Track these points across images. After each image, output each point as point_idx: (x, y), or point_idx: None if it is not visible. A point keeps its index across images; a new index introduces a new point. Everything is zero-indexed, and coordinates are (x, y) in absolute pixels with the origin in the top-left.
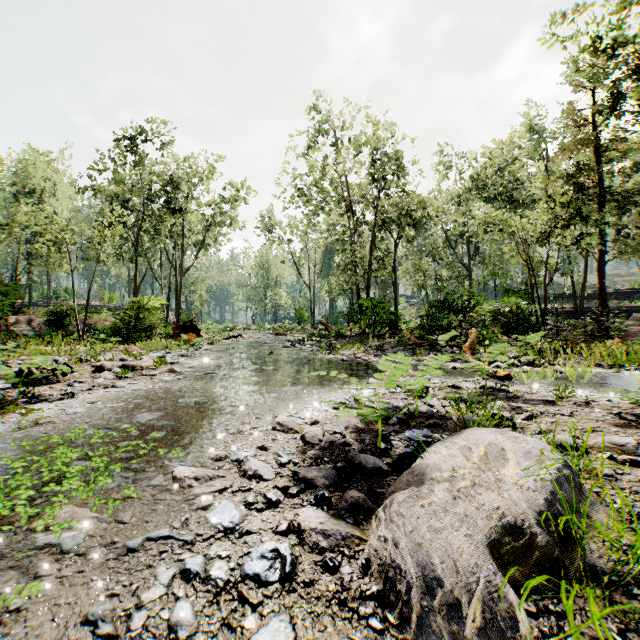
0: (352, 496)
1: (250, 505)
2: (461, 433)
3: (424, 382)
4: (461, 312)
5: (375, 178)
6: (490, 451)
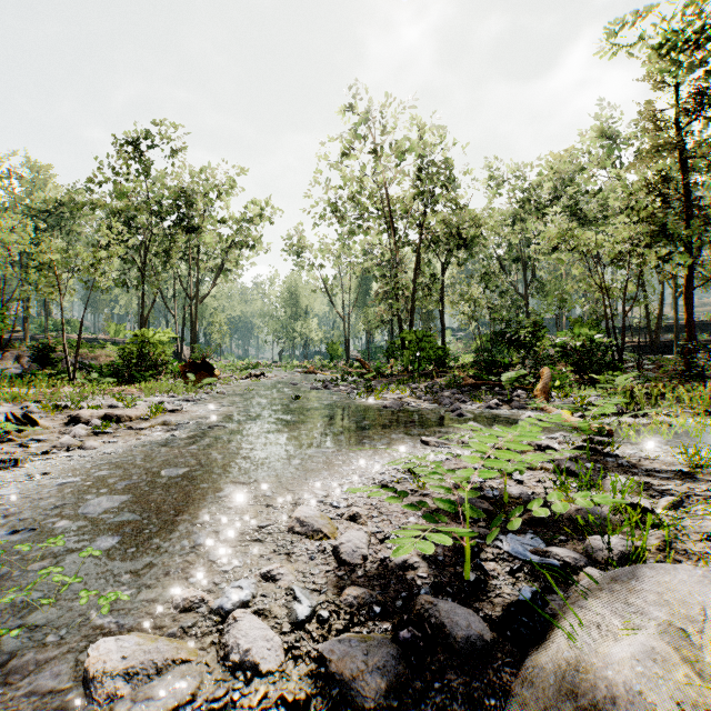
0: None
1: None
2: (636, 578)
3: (528, 459)
4: (523, 347)
5: (420, 192)
6: None
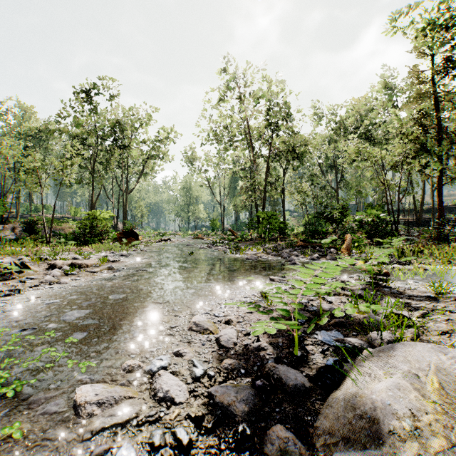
0: (279, 436)
1: (155, 451)
2: (393, 349)
3: (333, 285)
4: (335, 222)
5: (269, 123)
6: (444, 381)
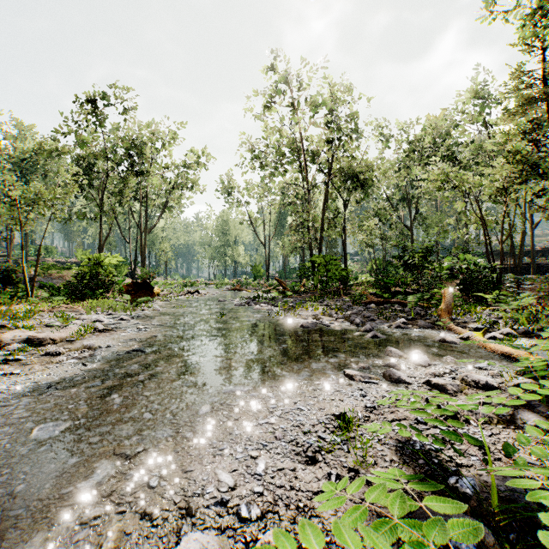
0: None
1: None
2: None
3: None
4: (416, 269)
5: (327, 141)
6: None
